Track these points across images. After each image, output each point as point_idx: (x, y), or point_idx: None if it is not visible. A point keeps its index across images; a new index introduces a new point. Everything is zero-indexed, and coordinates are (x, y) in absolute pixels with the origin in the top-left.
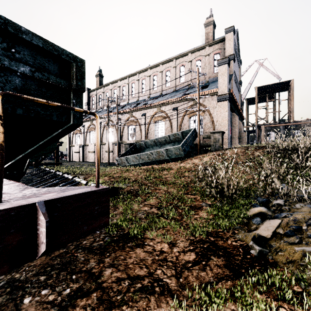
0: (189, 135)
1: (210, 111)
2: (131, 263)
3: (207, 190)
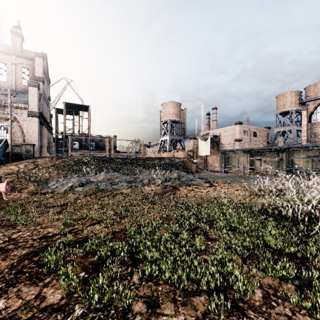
0: (1, 145)
1: (20, 122)
2: (8, 200)
3: (32, 179)
